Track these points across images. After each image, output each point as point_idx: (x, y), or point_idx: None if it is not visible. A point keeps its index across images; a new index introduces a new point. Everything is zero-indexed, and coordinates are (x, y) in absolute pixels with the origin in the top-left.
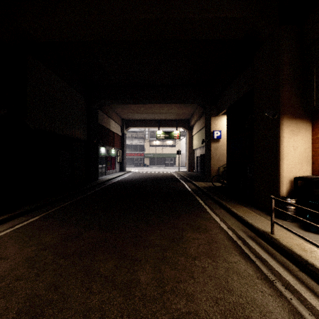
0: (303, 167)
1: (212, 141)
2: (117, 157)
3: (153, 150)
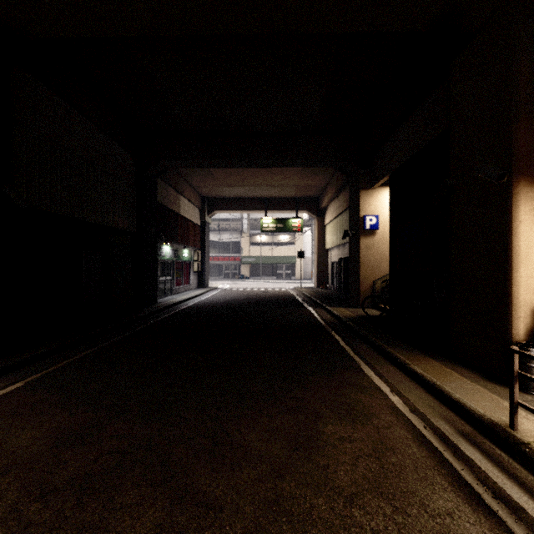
0: None
1: (362, 234)
2: (194, 263)
3: (256, 251)
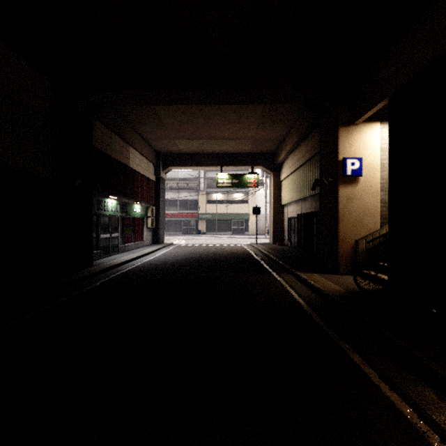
0: None
1: (342, 182)
2: (148, 218)
3: (212, 208)
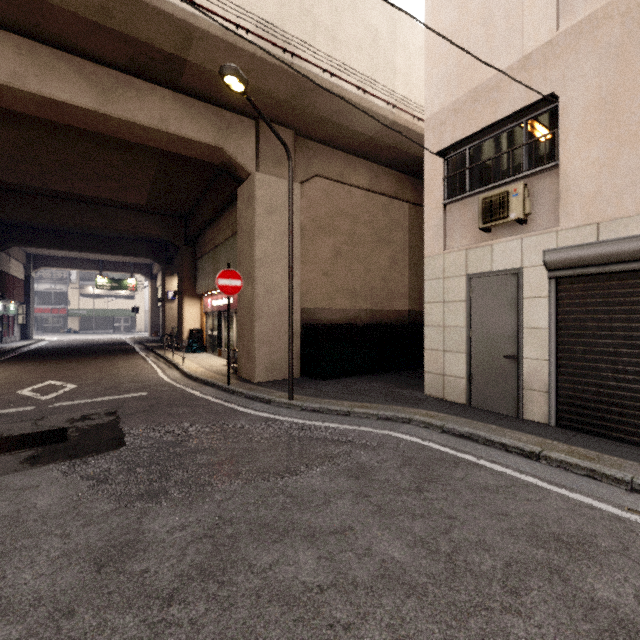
0: (196, 324)
1: (167, 302)
2: (19, 316)
3: (88, 303)
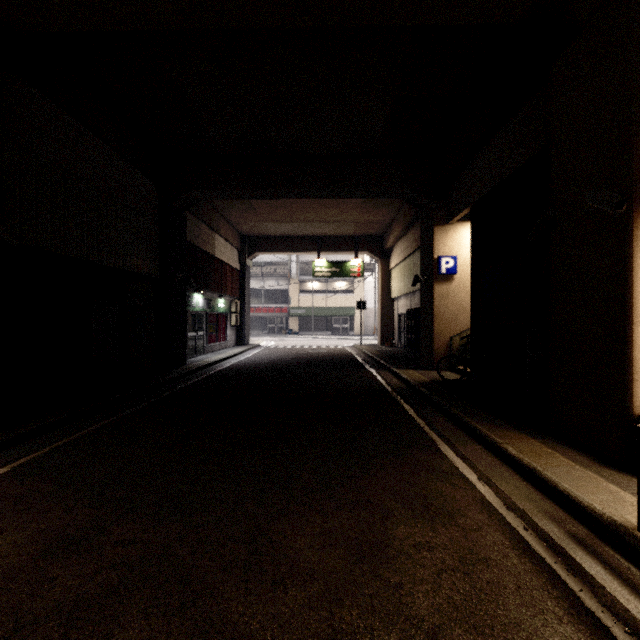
0: None
1: (437, 280)
2: (231, 315)
3: (307, 300)
